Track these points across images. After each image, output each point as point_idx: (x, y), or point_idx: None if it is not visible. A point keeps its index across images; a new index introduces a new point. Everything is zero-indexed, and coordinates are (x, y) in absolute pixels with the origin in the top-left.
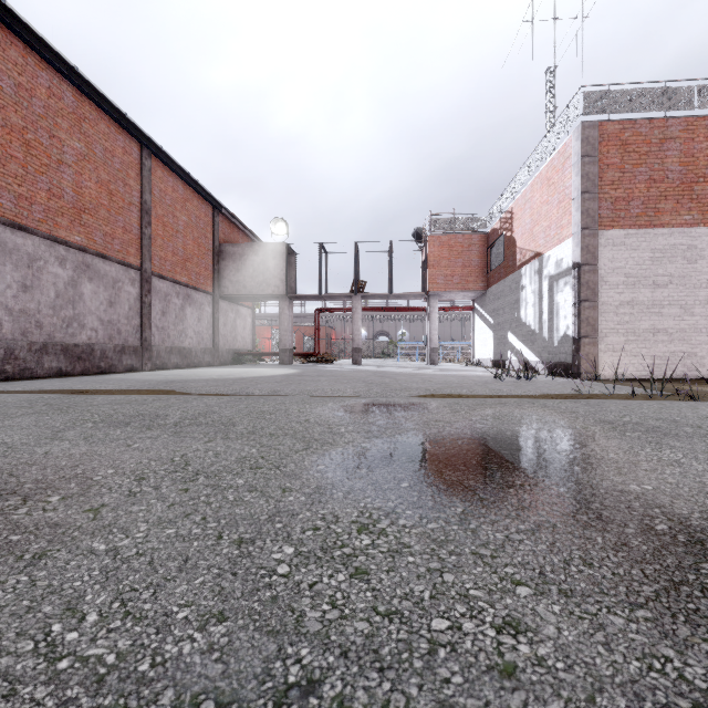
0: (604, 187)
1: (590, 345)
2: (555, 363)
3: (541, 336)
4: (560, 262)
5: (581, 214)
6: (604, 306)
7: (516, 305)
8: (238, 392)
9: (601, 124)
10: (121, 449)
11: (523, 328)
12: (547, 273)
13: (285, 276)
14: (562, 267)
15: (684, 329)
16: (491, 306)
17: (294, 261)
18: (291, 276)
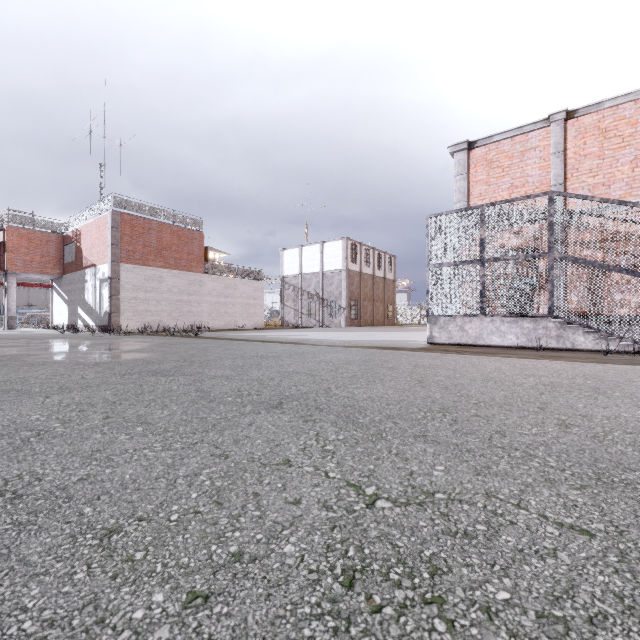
0: (124, 244)
1: (116, 317)
2: (102, 326)
3: (96, 311)
4: (104, 274)
5: (112, 254)
6: (124, 299)
7: (83, 291)
8: None
9: (122, 214)
10: None
11: (87, 305)
12: (99, 277)
13: None
14: (105, 276)
15: (158, 310)
16: (67, 288)
17: None
18: None
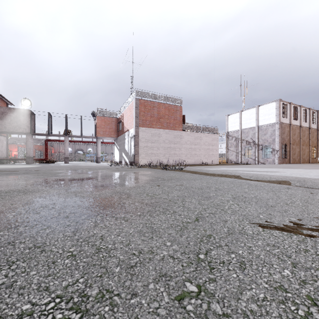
0: (140, 116)
1: (137, 157)
2: (131, 162)
3: (129, 154)
4: (132, 134)
5: (135, 122)
6: (140, 147)
7: (124, 144)
8: (26, 170)
9: (140, 100)
10: (21, 175)
11: (125, 151)
12: (130, 136)
13: (30, 124)
14: (132, 135)
15: (158, 153)
16: (119, 143)
17: (34, 117)
18: (32, 124)
